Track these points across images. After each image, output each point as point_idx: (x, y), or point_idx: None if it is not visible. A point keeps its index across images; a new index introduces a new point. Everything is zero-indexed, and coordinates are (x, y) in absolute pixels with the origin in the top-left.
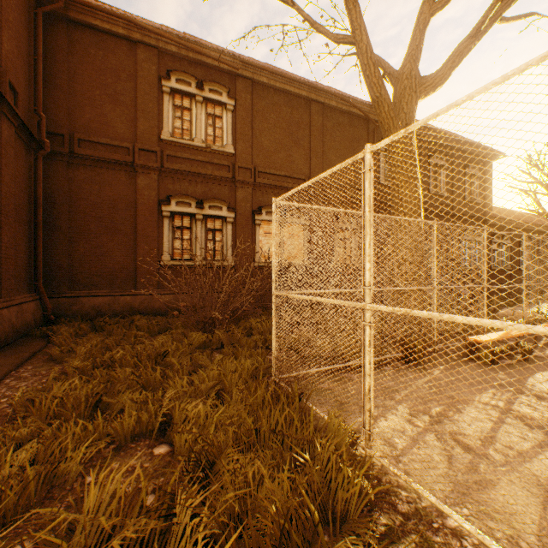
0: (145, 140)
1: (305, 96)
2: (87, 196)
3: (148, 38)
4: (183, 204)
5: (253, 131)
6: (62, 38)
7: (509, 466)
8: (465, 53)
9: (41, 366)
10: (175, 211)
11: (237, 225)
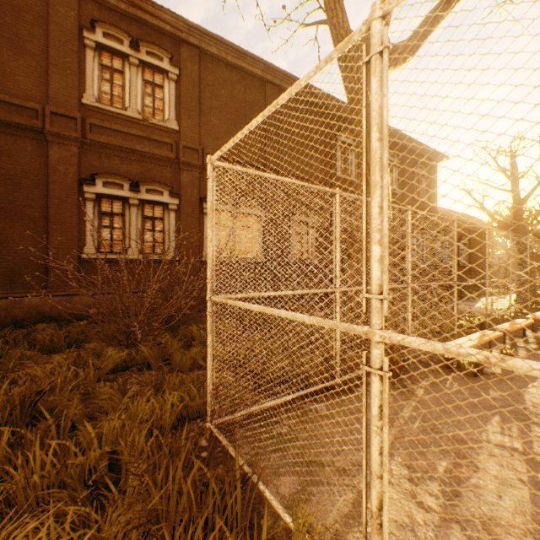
0: (60, 103)
1: (260, 75)
2: None
3: None
4: (113, 185)
5: (200, 107)
6: None
7: None
8: (437, 21)
9: None
10: (103, 194)
11: (182, 213)
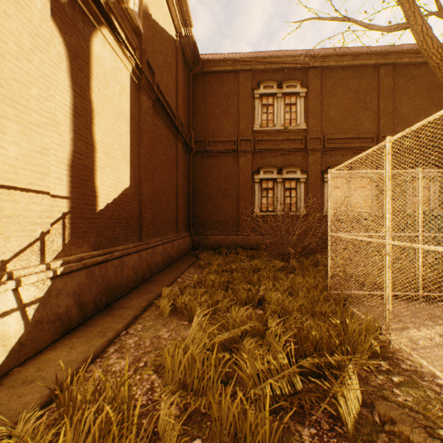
0: (243, 134)
1: (372, 63)
2: (212, 175)
3: (245, 66)
4: (268, 172)
5: (321, 107)
6: (200, 85)
7: None
8: None
9: (197, 269)
10: (263, 178)
11: (308, 184)
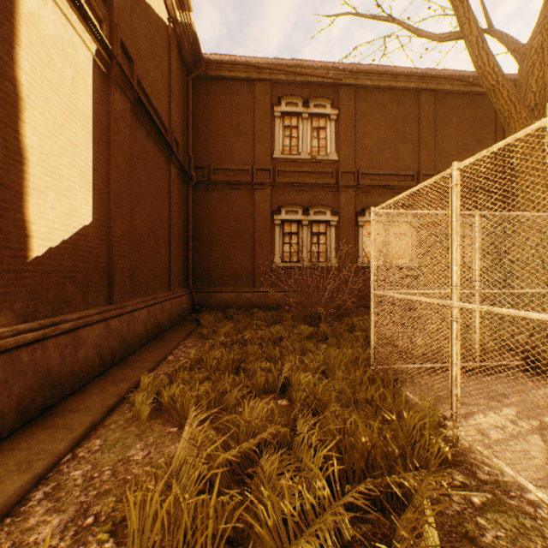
0: (260, 161)
1: (412, 87)
2: (219, 213)
3: (263, 74)
4: (291, 212)
5: (355, 135)
6: (203, 93)
7: None
8: None
9: (197, 340)
10: (285, 219)
11: (340, 228)
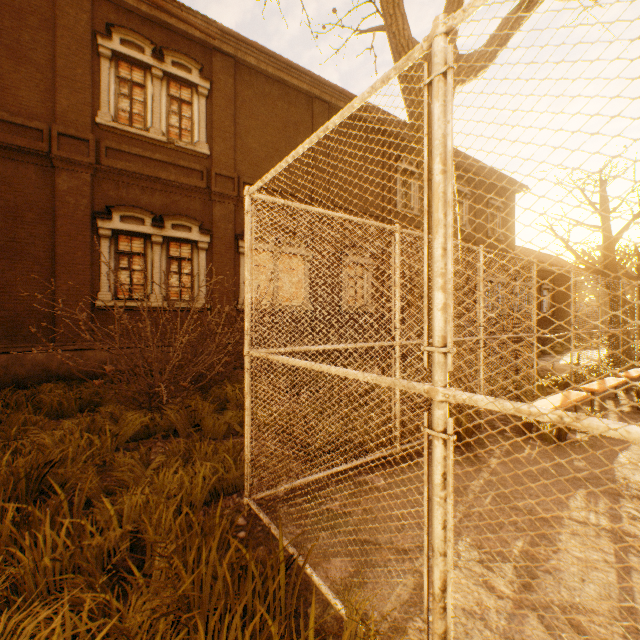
0: (69, 122)
1: (306, 90)
2: None
3: None
4: (133, 219)
5: (236, 128)
6: None
7: None
8: (514, 28)
9: None
10: (120, 230)
11: (214, 253)
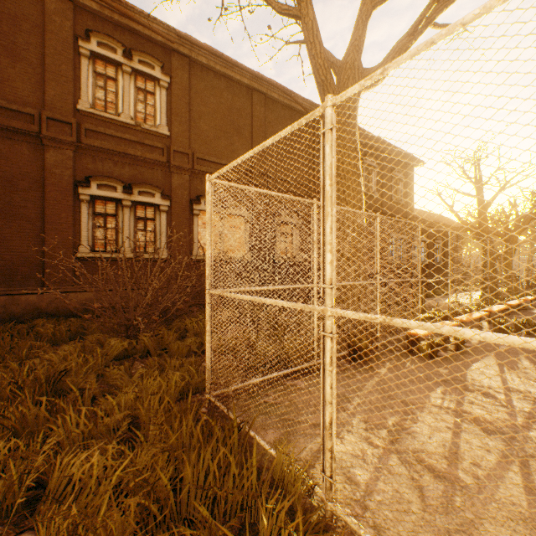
0: (56, 108)
1: (247, 84)
2: None
3: None
4: (107, 187)
5: (190, 113)
6: None
7: (484, 494)
8: (404, 50)
9: None
10: (97, 195)
11: (173, 214)
